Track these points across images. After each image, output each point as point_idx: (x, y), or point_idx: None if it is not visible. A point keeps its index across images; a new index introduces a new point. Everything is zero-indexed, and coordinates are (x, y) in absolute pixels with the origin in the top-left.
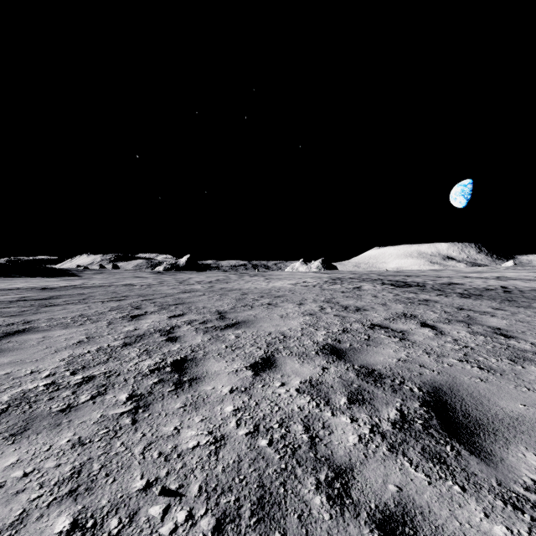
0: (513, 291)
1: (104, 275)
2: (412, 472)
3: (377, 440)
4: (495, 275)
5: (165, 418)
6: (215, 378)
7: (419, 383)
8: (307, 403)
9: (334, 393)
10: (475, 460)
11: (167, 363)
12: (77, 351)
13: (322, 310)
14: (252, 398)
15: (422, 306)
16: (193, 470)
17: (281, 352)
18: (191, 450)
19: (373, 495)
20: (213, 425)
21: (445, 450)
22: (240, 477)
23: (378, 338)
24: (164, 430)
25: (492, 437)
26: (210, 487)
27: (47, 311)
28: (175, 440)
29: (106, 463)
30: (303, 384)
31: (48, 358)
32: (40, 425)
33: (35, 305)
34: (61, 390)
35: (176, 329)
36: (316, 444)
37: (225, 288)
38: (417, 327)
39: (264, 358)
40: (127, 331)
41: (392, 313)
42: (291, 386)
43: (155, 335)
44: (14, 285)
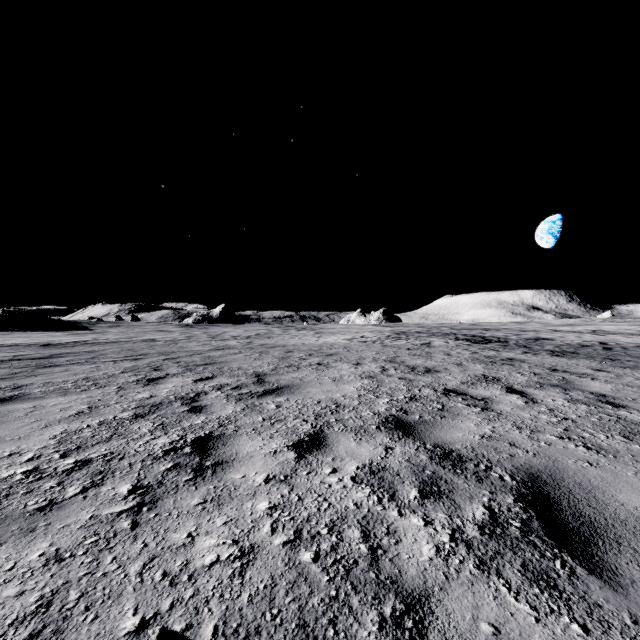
0: (615, 348)
1: (121, 328)
2: (512, 603)
3: (460, 552)
4: (590, 328)
5: (176, 520)
6: (247, 462)
7: (510, 468)
8: (366, 497)
9: (401, 482)
10: (596, 582)
11: (186, 441)
12: (73, 425)
13: (383, 371)
14: (294, 490)
15: (506, 366)
16: (207, 600)
17: (333, 426)
18: (207, 569)
19: (459, 639)
20: (241, 529)
21: (553, 568)
22: (273, 612)
23: (454, 408)
24: (174, 538)
25: (614, 547)
26: (230, 627)
27: (44, 374)
28: (187, 554)
29: (88, 589)
30: (361, 471)
31: (35, 435)
32: (7, 530)
33: (31, 365)
34: (44, 480)
35: (202, 396)
36: (378, 558)
37: (266, 344)
38: (502, 394)
39: (311, 434)
40: (141, 398)
41: (470, 375)
42: (345, 473)
43: (175, 404)
44: (10, 340)
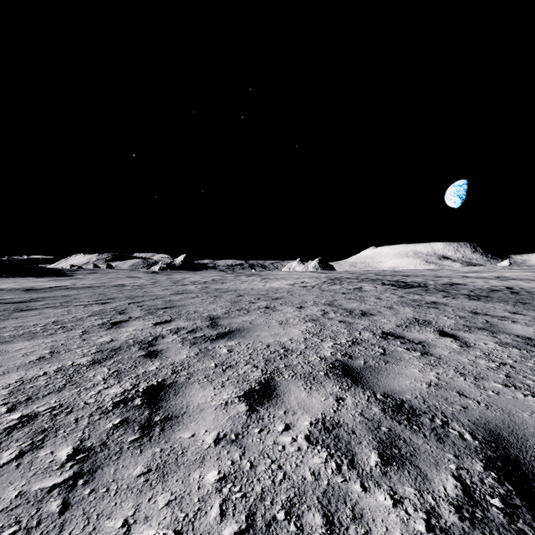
0: (521, 292)
1: (97, 274)
2: None
3: None
4: (494, 274)
5: (113, 498)
6: (197, 416)
7: (467, 423)
8: (324, 463)
9: (358, 443)
10: None
11: (138, 390)
12: (31, 372)
13: (324, 315)
14: (245, 454)
15: (432, 309)
16: None
17: (283, 372)
18: None
19: None
20: (185, 513)
21: None
22: None
23: (395, 352)
24: (106, 528)
25: None
26: None
27: (19, 317)
28: None
29: None
30: (314, 427)
31: None
32: None
33: (9, 309)
34: None
35: (159, 340)
36: None
37: (220, 289)
38: (436, 337)
39: (261, 382)
40: (102, 343)
41: (402, 319)
42: (299, 431)
43: (133, 348)
44: None
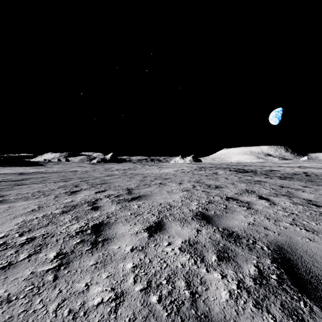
0: (311, 175)
1: (60, 165)
2: None
3: (244, 295)
4: (297, 165)
5: (79, 274)
6: (121, 238)
7: (266, 242)
8: (187, 260)
9: (207, 251)
10: None
11: (88, 226)
12: (29, 217)
13: (194, 187)
14: (147, 256)
15: (257, 184)
16: None
17: (168, 217)
18: (95, 308)
19: None
20: (116, 281)
21: (300, 307)
22: None
23: (232, 207)
24: (77, 287)
25: None
26: None
27: (17, 189)
28: (84, 297)
29: None
30: (184, 244)
31: (7, 223)
32: None
33: (11, 184)
34: (8, 249)
35: (99, 201)
36: (196, 300)
37: (133, 173)
38: (257, 199)
39: (156, 222)
40: (66, 202)
41: (239, 190)
42: (175, 245)
43: (84, 205)
44: (3, 171)
